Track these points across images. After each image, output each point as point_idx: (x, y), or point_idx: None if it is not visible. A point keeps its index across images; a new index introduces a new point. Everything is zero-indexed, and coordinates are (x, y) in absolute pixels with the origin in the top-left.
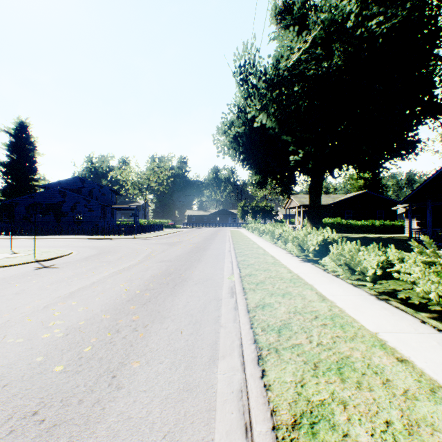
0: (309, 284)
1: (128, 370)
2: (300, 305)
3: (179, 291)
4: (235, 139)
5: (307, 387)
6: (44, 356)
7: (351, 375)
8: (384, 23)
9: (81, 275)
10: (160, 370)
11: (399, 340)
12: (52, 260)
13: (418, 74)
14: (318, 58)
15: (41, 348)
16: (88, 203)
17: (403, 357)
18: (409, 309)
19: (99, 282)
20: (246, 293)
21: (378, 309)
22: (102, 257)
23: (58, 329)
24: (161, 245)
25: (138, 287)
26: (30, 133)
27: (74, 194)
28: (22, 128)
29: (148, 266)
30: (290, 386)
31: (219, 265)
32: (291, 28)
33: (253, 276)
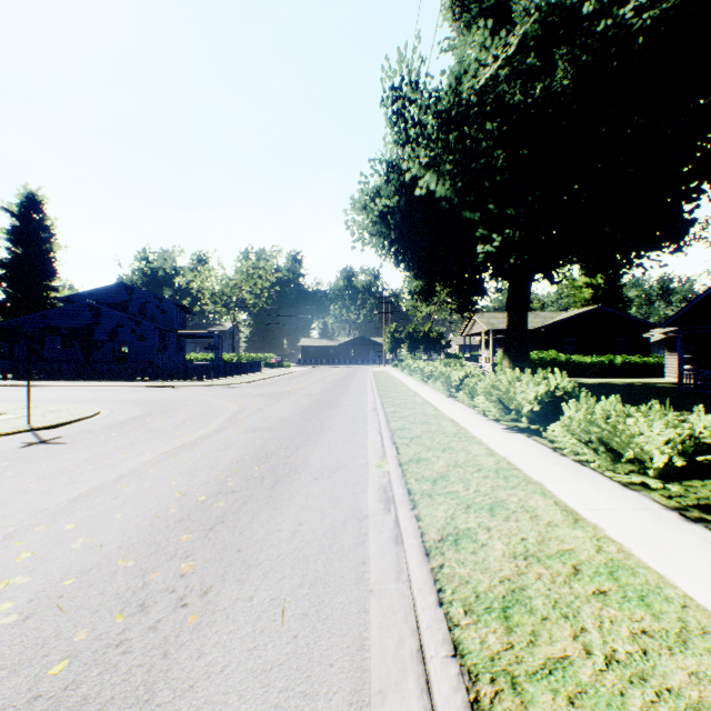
0: (535, 482)
1: None
2: (531, 536)
3: (282, 497)
4: (383, 219)
5: None
6: None
7: None
8: (643, 13)
9: (102, 460)
10: None
11: None
12: (60, 426)
13: (694, 106)
14: (529, 72)
15: None
16: (138, 326)
17: None
18: None
19: (131, 476)
20: (415, 505)
21: (700, 545)
22: (150, 421)
23: (10, 602)
24: (256, 398)
25: (204, 487)
26: (44, 212)
27: (115, 311)
28: (31, 204)
29: (230, 441)
30: None
31: (359, 438)
32: (482, 23)
33: (423, 463)
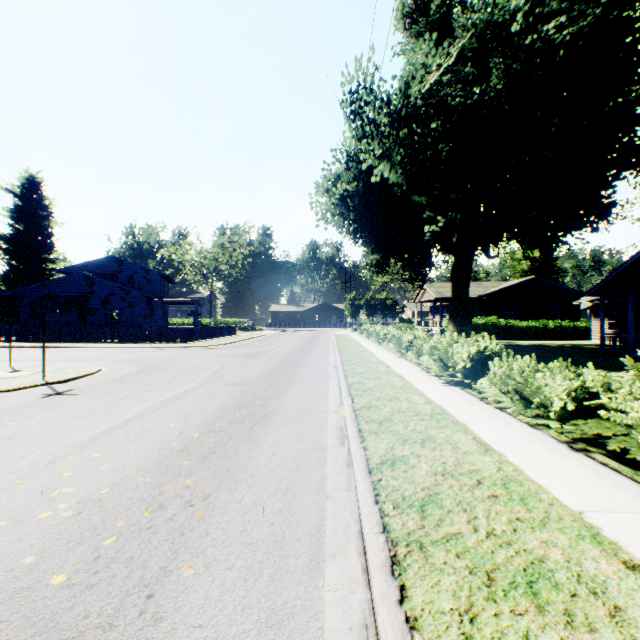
0: (460, 424)
1: (175, 583)
2: (450, 460)
3: (260, 435)
4: (343, 201)
5: (481, 624)
6: (37, 554)
7: (553, 597)
8: (565, 28)
9: (111, 407)
10: (228, 583)
11: (621, 527)
12: (69, 381)
13: (613, 104)
14: (467, 79)
15: (35, 539)
16: (128, 295)
17: (634, 560)
18: (626, 468)
19: (137, 419)
20: (364, 439)
21: (576, 467)
22: (145, 377)
23: (65, 503)
24: (233, 358)
25: (197, 428)
26: (43, 193)
27: (107, 282)
28: (32, 186)
29: (214, 392)
30: (451, 621)
31: (321, 390)
32: (427, 36)
33: (373, 409)
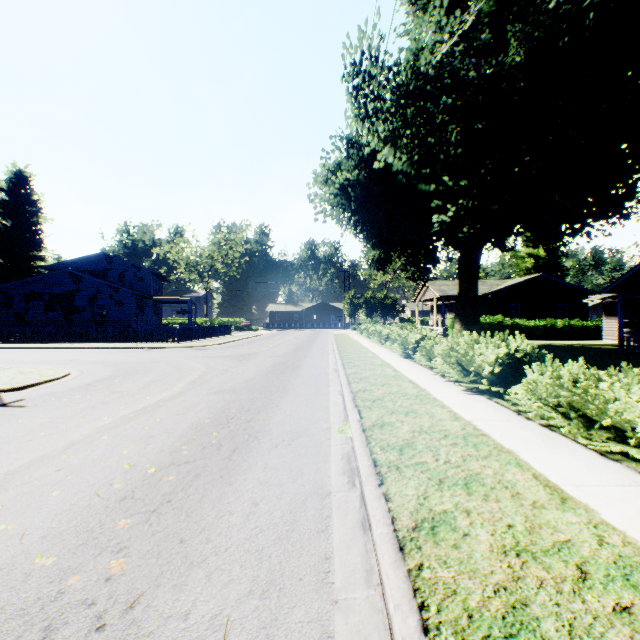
0: (507, 451)
1: None
2: (518, 522)
3: (239, 469)
4: (343, 191)
5: None
6: None
7: None
8: None
9: (57, 425)
10: None
11: None
12: (26, 388)
13: (634, 86)
14: (484, 47)
15: None
16: (116, 292)
17: None
18: None
19: (81, 443)
20: (383, 479)
21: None
22: (117, 382)
23: None
24: (223, 359)
25: (156, 457)
26: (31, 188)
27: (94, 279)
28: (20, 180)
29: (192, 403)
30: None
31: (321, 400)
32: (438, 2)
33: (387, 428)
